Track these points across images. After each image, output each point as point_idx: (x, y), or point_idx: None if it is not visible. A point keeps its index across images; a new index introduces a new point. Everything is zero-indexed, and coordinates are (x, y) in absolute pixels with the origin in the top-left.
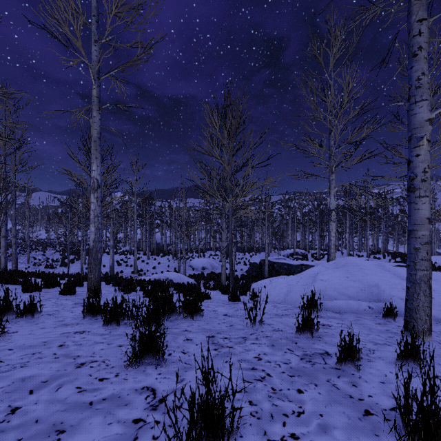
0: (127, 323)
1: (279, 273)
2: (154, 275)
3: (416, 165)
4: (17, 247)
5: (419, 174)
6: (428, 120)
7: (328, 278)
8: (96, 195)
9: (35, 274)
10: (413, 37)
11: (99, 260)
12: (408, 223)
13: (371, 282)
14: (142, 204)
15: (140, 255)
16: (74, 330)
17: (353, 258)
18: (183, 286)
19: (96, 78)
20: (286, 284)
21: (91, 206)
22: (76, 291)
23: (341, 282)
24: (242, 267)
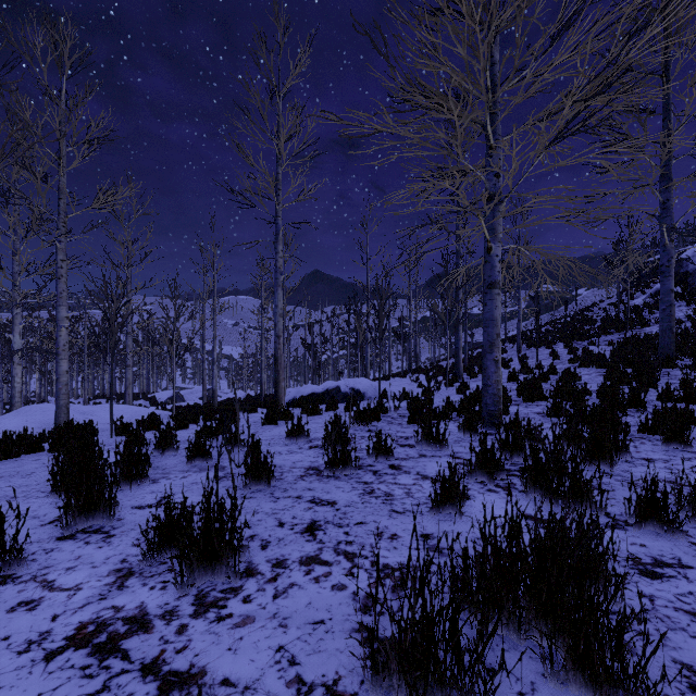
0: None
1: None
2: None
3: (60, 341)
4: None
5: (62, 346)
6: (67, 317)
7: (4, 425)
8: None
9: None
10: (58, 268)
11: None
12: (57, 374)
13: (50, 420)
14: None
15: None
16: None
17: None
18: None
19: None
20: None
21: None
22: None
23: (19, 426)
24: None
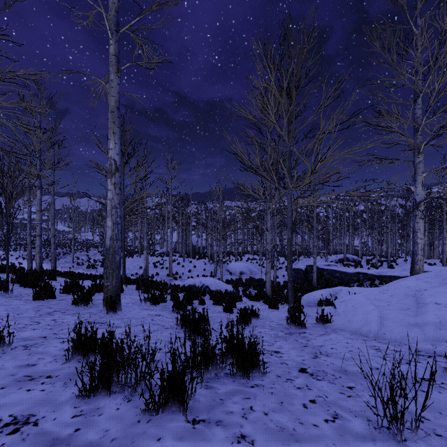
0: (124, 390)
1: (329, 282)
2: (188, 280)
3: None
4: (65, 247)
5: None
6: None
7: None
8: (114, 180)
9: (68, 275)
10: None
11: (117, 264)
12: None
13: None
14: (178, 205)
15: (176, 257)
16: (18, 408)
17: (428, 267)
18: (222, 297)
19: (114, 31)
20: (372, 305)
21: (107, 194)
22: (96, 300)
23: None
24: (283, 272)
